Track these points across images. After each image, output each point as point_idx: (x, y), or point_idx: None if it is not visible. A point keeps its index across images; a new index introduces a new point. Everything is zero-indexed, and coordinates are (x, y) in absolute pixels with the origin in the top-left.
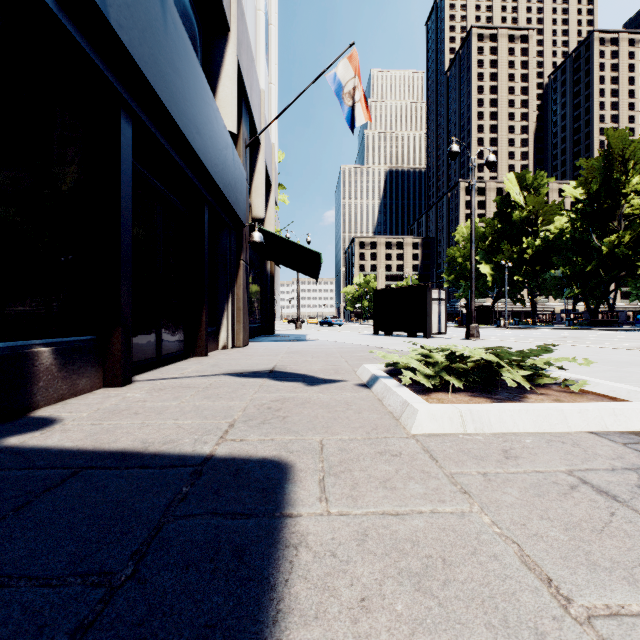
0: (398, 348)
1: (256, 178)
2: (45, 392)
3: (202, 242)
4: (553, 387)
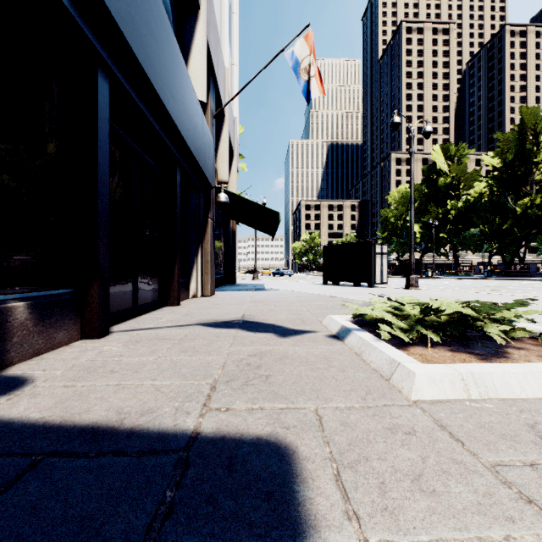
0: (350, 297)
1: (221, 146)
2: (19, 348)
3: (175, 201)
4: (525, 340)
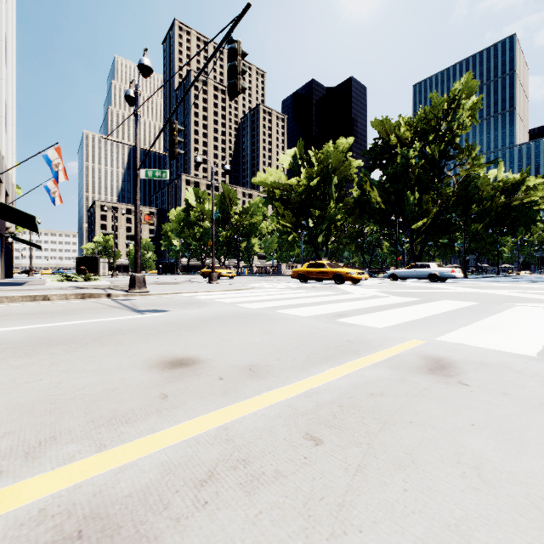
0: None
1: None
2: None
3: None
4: None
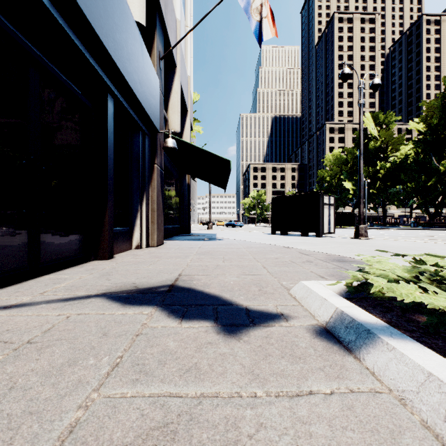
0: (305, 248)
1: (172, 97)
2: None
3: (105, 135)
4: None
